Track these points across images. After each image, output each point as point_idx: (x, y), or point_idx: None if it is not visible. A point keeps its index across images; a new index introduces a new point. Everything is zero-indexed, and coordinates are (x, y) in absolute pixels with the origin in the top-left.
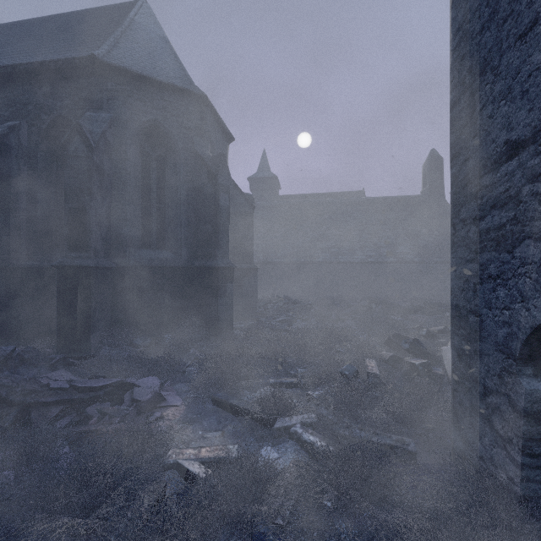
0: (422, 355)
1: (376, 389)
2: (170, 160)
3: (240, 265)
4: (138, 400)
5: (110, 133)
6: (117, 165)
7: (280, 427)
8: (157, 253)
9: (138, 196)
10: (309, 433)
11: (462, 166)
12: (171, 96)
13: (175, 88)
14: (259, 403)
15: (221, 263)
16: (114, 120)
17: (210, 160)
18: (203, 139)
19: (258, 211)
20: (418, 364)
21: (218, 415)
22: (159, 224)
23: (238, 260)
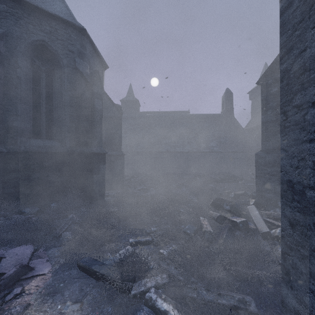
0: (238, 213)
1: (210, 242)
2: (56, 73)
3: (112, 152)
4: (3, 273)
5: (1, 44)
6: (8, 71)
7: (136, 293)
8: (46, 142)
9: (29, 98)
10: (163, 299)
11: (296, 59)
12: (56, 25)
13: (60, 19)
14: (119, 268)
15: (96, 149)
16: (6, 35)
17: (87, 75)
18: (83, 61)
19: (126, 120)
20: (239, 222)
21: (81, 281)
22: (48, 120)
23: (111, 149)
